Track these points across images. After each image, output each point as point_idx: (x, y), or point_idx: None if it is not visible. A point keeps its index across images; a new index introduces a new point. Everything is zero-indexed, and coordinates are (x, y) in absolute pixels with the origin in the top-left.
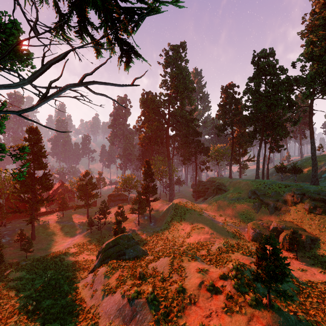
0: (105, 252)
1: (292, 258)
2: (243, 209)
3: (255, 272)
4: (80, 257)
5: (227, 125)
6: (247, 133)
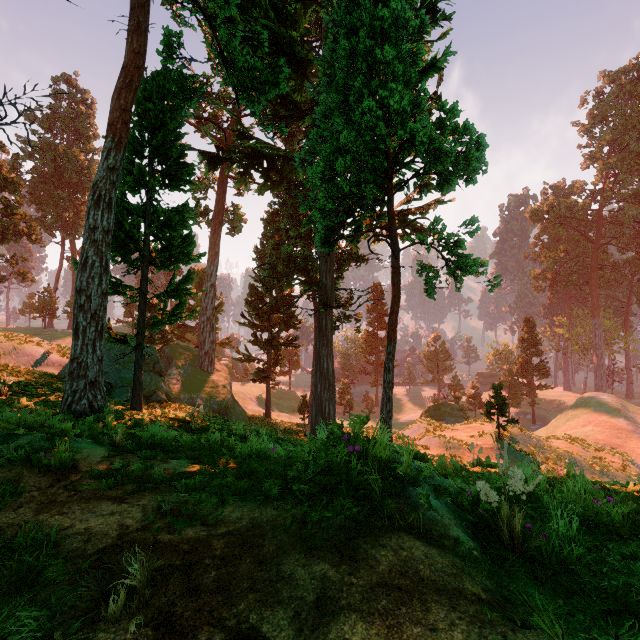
0: (426, 414)
1: None
2: None
3: (542, 442)
4: None
5: None
6: None
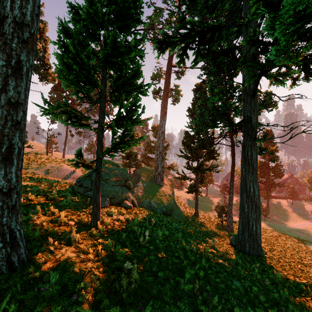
0: None
1: None
2: None
3: None
4: (309, 237)
5: None
6: None
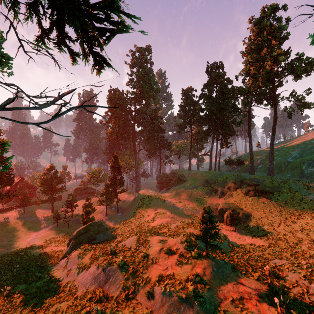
0: (77, 239)
1: (232, 230)
2: (199, 196)
3: None
4: (47, 249)
5: (187, 124)
6: (203, 131)
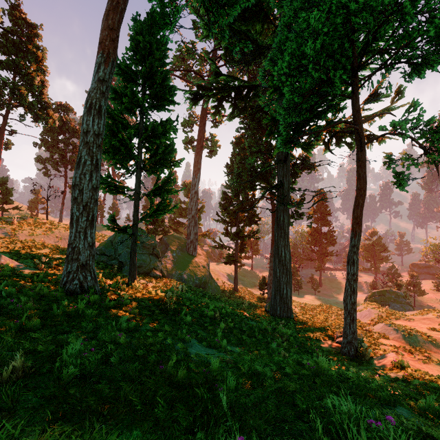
0: (370, 298)
1: None
2: None
3: None
4: None
5: None
6: None
